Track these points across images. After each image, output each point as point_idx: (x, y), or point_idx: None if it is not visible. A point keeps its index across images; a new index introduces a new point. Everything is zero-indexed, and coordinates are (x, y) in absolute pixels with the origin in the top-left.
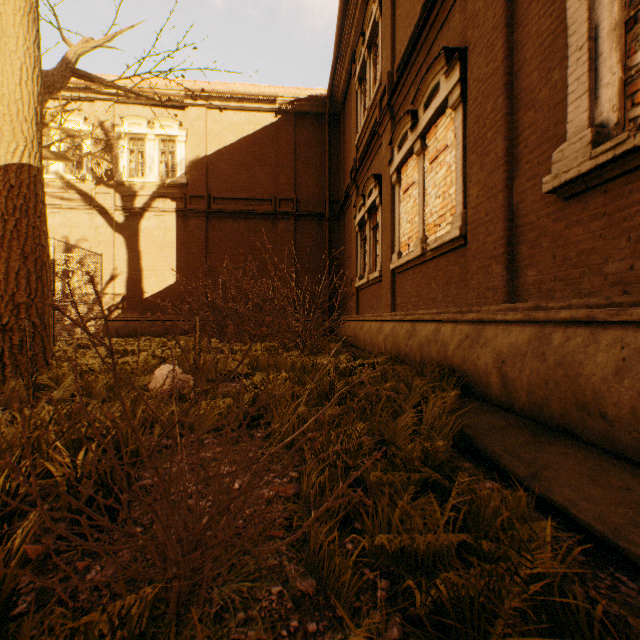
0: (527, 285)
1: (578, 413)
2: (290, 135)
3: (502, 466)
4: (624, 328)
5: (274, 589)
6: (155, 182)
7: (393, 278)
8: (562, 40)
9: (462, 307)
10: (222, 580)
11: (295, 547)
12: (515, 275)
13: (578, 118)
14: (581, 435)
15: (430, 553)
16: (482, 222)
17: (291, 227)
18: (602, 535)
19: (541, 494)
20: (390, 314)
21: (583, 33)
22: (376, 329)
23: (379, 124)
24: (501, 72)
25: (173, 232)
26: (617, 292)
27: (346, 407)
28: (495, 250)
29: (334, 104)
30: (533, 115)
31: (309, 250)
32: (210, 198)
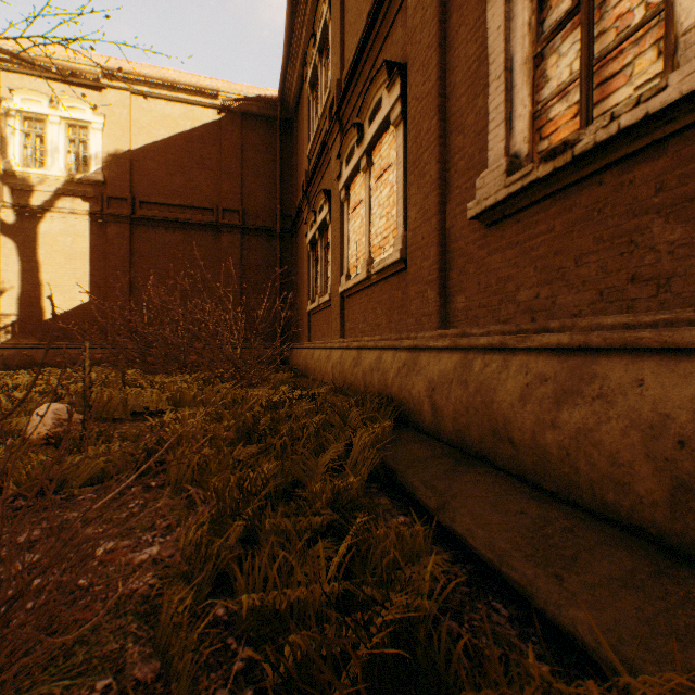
0: (457, 311)
1: (492, 439)
2: (236, 137)
3: (418, 499)
4: (529, 354)
5: (100, 683)
6: (60, 176)
7: (343, 302)
8: (485, 68)
9: (402, 333)
10: (10, 688)
11: (150, 623)
12: (448, 301)
13: (497, 146)
14: (494, 461)
15: (308, 608)
16: (419, 246)
17: (237, 242)
18: (491, 563)
19: (447, 525)
20: (339, 341)
21: (501, 63)
22: (326, 357)
23: (329, 135)
24: (435, 93)
25: (86, 239)
26: (527, 319)
27: (266, 445)
28: (430, 275)
29: (286, 109)
30: (462, 140)
31: (258, 269)
32: (136, 201)
